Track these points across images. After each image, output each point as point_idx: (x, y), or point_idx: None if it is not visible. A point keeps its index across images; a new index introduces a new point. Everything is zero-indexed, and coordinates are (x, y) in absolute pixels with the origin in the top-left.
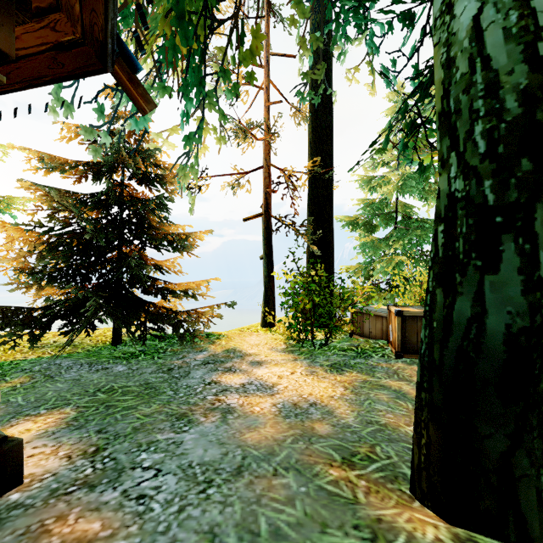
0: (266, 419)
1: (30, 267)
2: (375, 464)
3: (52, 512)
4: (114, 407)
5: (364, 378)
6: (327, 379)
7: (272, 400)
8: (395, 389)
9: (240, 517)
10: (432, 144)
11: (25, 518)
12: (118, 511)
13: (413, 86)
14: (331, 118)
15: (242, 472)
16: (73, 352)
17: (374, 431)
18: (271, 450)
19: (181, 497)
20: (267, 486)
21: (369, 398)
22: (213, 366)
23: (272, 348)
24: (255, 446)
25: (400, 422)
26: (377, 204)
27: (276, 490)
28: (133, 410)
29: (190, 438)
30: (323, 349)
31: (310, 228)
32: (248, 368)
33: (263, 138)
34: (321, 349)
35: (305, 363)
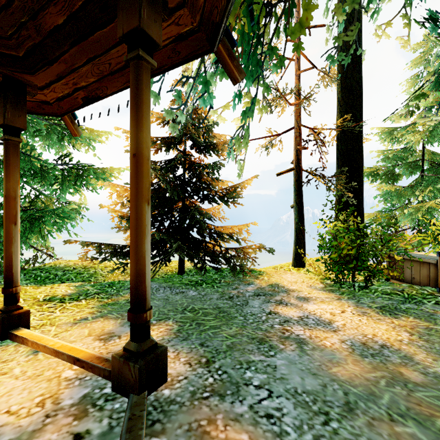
0: (343, 355)
1: (127, 215)
2: None
3: (201, 413)
4: (203, 325)
5: (426, 325)
6: (383, 321)
7: (337, 336)
8: None
9: None
10: None
11: (183, 415)
12: (256, 426)
13: None
14: (360, 75)
15: (353, 409)
16: (153, 277)
17: None
18: (369, 390)
19: (309, 425)
20: (392, 432)
21: None
22: (264, 297)
23: (311, 286)
24: (350, 383)
25: None
26: (401, 154)
27: None
28: (219, 329)
29: (281, 363)
30: (364, 291)
31: (343, 178)
32: (297, 303)
33: (296, 102)
34: (362, 290)
35: (351, 303)
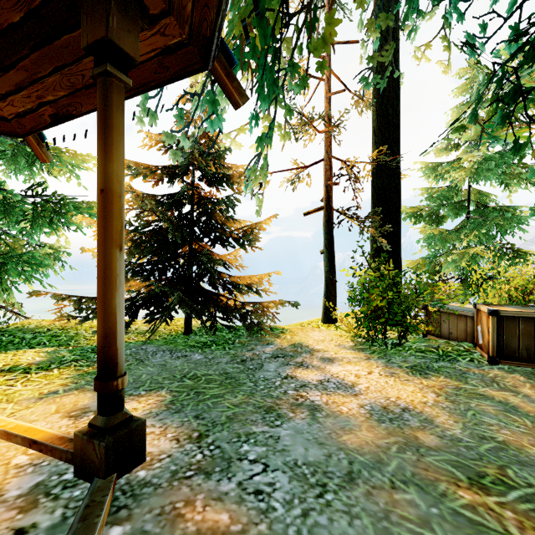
0: (359, 421)
1: None
2: (515, 491)
3: (178, 495)
4: (203, 394)
5: (456, 385)
6: (411, 382)
7: (357, 400)
8: (500, 401)
9: (374, 533)
10: (531, 117)
11: (156, 498)
12: (240, 504)
13: (510, 52)
14: (398, 102)
15: (354, 479)
16: (152, 339)
17: (494, 449)
18: (377, 457)
19: (300, 499)
20: (390, 500)
21: (470, 408)
22: (283, 359)
23: (339, 345)
24: (358, 451)
25: (522, 442)
26: (445, 193)
27: (402, 507)
28: (221, 398)
29: (286, 433)
30: (397, 349)
31: (377, 220)
32: (320, 364)
33: (325, 130)
34: (395, 348)
35: (380, 363)
